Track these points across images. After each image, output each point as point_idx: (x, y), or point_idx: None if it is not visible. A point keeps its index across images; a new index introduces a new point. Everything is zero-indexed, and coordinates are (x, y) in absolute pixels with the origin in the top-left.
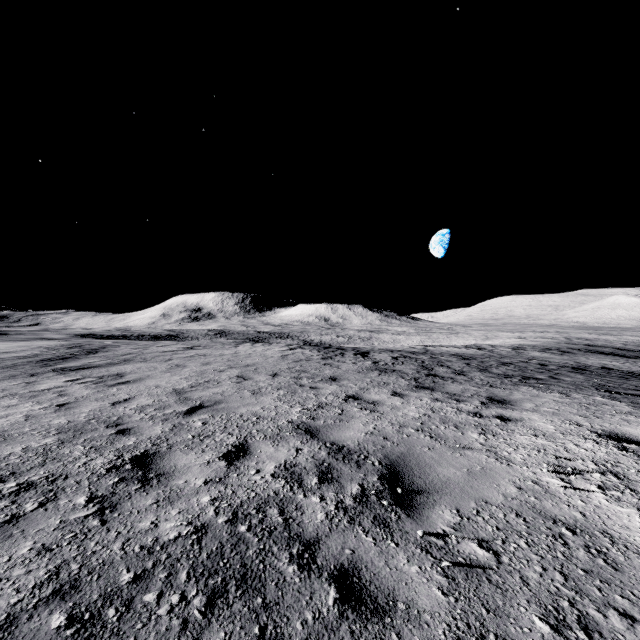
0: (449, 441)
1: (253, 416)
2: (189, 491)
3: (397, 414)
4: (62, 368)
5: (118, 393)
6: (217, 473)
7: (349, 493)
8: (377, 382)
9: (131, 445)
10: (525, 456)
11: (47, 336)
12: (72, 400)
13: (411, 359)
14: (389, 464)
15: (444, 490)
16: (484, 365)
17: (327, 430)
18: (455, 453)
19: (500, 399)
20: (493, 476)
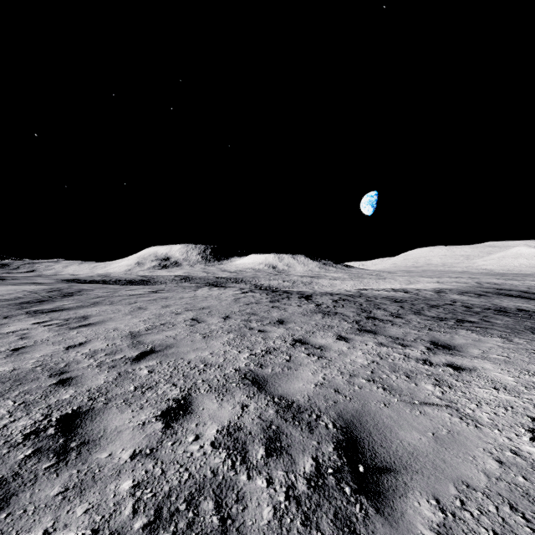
0: (404, 394)
1: (201, 363)
2: (109, 471)
3: (345, 361)
4: (35, 310)
5: (76, 336)
6: (149, 441)
7: (301, 472)
8: (322, 325)
9: (66, 400)
10: (492, 415)
11: (38, 281)
12: (30, 343)
13: (350, 302)
14: (344, 426)
15: (413, 466)
16: (416, 308)
17: (275, 380)
18: (414, 410)
19: (444, 344)
20: (464, 443)
